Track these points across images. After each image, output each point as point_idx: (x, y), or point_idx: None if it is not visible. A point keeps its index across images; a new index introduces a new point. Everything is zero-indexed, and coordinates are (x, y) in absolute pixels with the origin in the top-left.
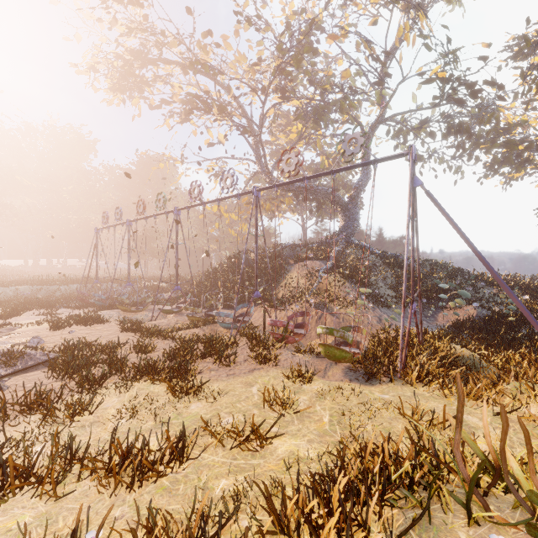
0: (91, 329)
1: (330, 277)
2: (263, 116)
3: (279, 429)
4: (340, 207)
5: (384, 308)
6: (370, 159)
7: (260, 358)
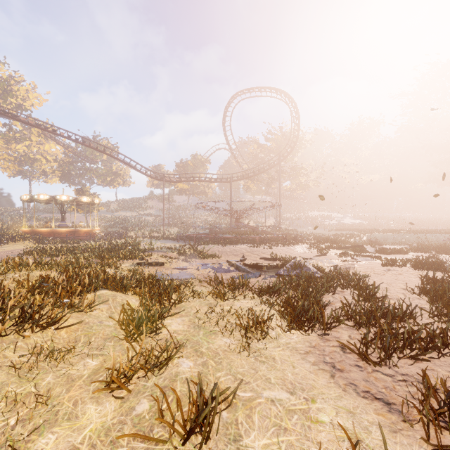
0: (410, 272)
1: None
2: None
3: (135, 412)
4: None
5: None
6: None
7: (439, 401)
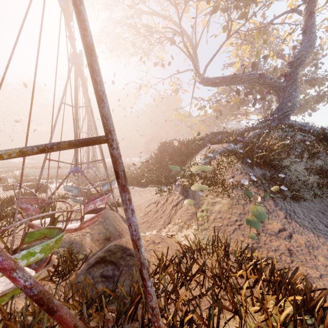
0: None
1: (221, 158)
2: (179, 20)
3: None
4: (272, 89)
5: (287, 201)
6: (314, 25)
7: None
